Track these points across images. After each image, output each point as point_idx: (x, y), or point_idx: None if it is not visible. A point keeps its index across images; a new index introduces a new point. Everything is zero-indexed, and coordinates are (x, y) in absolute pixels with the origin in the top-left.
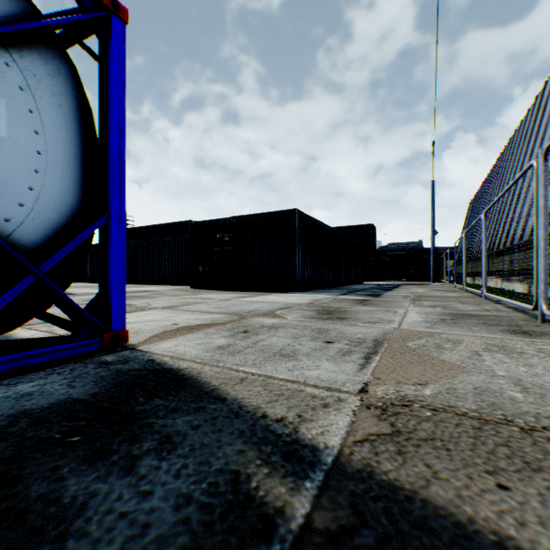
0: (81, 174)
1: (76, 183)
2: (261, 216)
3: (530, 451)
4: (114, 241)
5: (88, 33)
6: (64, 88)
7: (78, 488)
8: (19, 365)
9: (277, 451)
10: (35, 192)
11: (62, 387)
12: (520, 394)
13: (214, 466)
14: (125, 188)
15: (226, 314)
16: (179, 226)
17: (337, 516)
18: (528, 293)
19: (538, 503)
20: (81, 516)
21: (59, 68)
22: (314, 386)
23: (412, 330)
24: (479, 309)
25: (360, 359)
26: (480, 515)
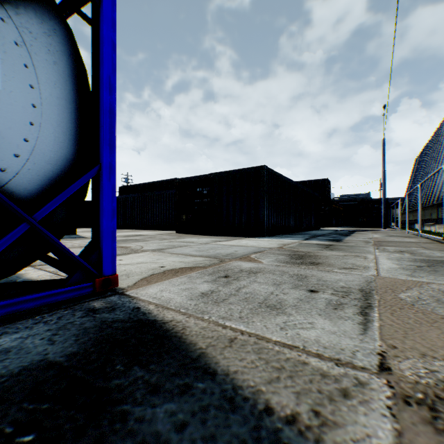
0: (75, 129)
1: (71, 137)
2: (234, 173)
3: None
4: (105, 191)
5: (84, 0)
6: (59, 48)
7: None
8: (12, 311)
9: None
10: (30, 144)
11: (42, 341)
12: None
13: None
14: (115, 141)
15: (206, 258)
16: (167, 183)
17: None
18: None
19: None
20: None
21: (55, 28)
22: (317, 355)
23: (394, 278)
24: None
25: (356, 315)
26: None
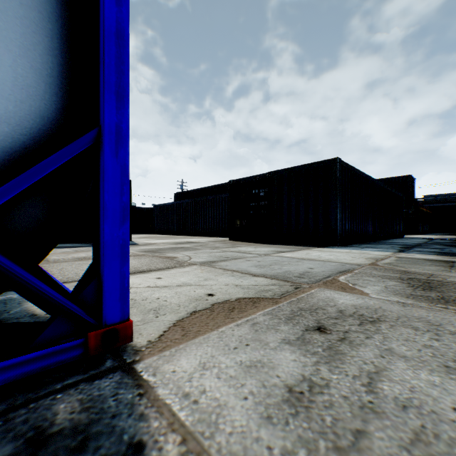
0: (60, 68)
1: (51, 80)
2: (297, 170)
3: None
4: (108, 175)
5: None
6: None
7: None
8: None
9: None
10: None
11: None
12: None
13: None
14: (127, 88)
15: (272, 279)
16: (220, 188)
17: None
18: None
19: None
20: None
21: None
22: None
23: None
24: None
25: None
26: None
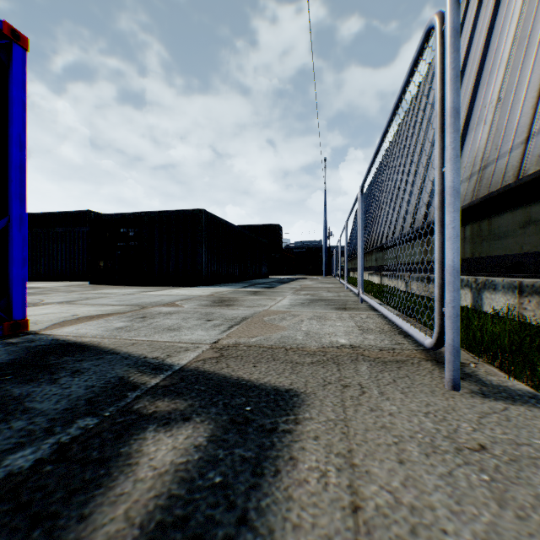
0: None
1: None
2: (169, 214)
3: (281, 356)
4: (15, 241)
5: None
6: None
7: (22, 391)
8: None
9: (149, 368)
10: None
11: None
12: (303, 337)
13: (109, 376)
14: (26, 195)
15: (128, 306)
16: (75, 216)
17: (171, 382)
18: (381, 284)
19: (265, 369)
20: (29, 397)
21: None
22: (184, 343)
23: (276, 310)
24: (335, 296)
25: (225, 328)
26: (237, 374)
